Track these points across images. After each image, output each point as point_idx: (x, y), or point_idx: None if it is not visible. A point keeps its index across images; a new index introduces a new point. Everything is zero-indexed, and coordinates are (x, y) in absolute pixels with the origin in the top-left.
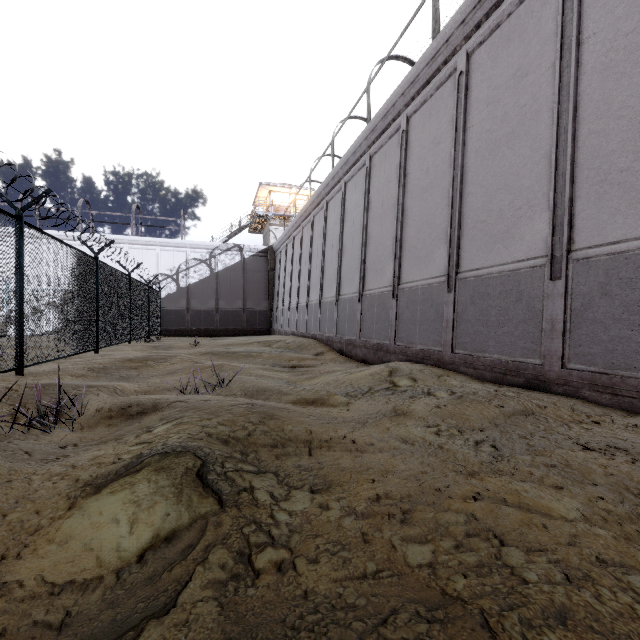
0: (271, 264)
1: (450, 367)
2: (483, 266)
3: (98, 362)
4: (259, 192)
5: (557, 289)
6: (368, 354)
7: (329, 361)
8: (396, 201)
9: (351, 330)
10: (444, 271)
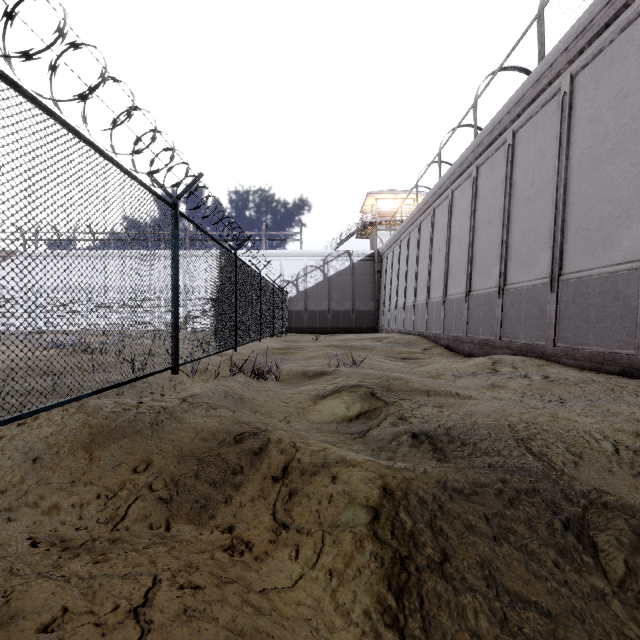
0: (377, 267)
1: (552, 359)
2: (584, 269)
3: (257, 349)
4: (366, 201)
5: None
6: (474, 349)
7: (436, 355)
8: (502, 209)
9: (458, 327)
10: (548, 273)
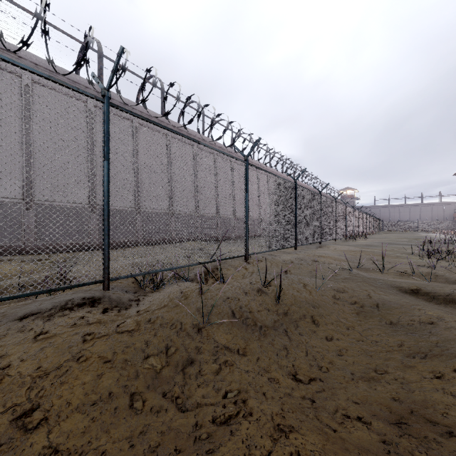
0: None
1: (35, 252)
2: (54, 200)
3: None
4: None
5: (95, 216)
6: None
7: None
8: None
9: None
10: (18, 196)
